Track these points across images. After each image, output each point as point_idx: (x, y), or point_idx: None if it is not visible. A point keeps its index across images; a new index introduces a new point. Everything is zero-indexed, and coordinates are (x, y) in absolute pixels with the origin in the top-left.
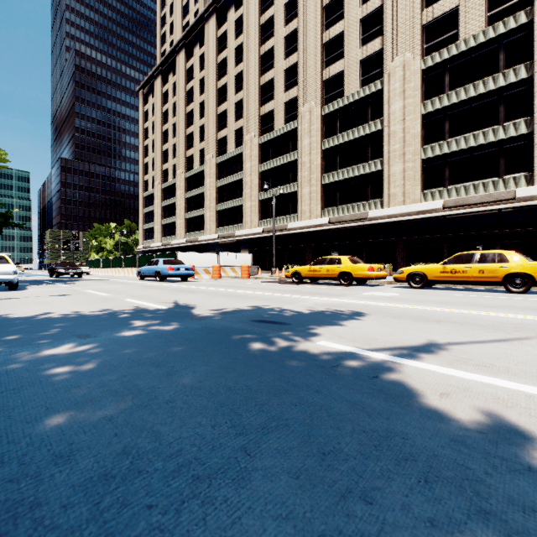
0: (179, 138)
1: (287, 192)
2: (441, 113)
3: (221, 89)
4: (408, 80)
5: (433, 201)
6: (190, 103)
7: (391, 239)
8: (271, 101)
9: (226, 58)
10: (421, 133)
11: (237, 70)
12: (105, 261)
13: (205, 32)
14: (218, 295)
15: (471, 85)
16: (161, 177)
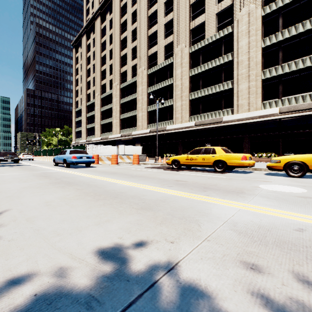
0: (96, 73)
1: (166, 105)
2: (276, 46)
3: (123, 40)
4: (252, 24)
5: (271, 108)
6: (103, 51)
7: (239, 136)
8: (155, 45)
9: (126, 20)
10: (261, 61)
11: (133, 27)
12: (43, 151)
13: (112, 4)
14: (88, 193)
15: (300, 23)
16: (86, 98)
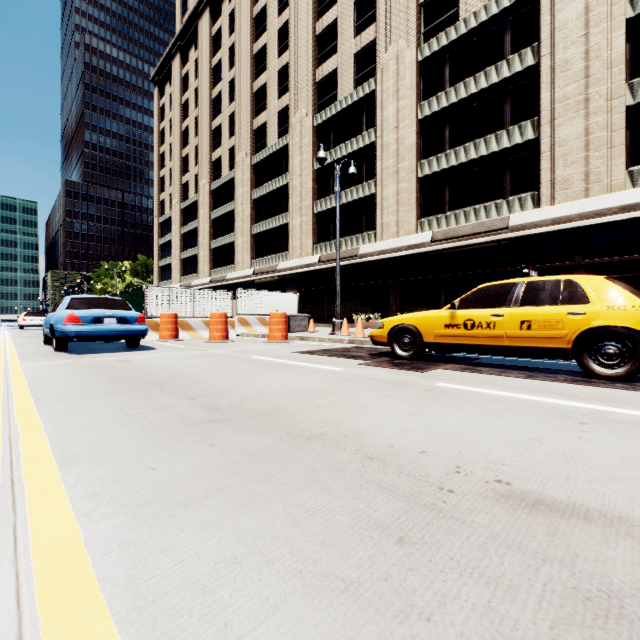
0: (201, 135)
1: (358, 197)
2: None
3: (259, 54)
4: None
5: None
6: (216, 84)
7: (558, 264)
8: (332, 56)
9: (265, 7)
10: (625, 56)
11: (280, 21)
12: None
13: None
14: None
15: None
16: (180, 193)
